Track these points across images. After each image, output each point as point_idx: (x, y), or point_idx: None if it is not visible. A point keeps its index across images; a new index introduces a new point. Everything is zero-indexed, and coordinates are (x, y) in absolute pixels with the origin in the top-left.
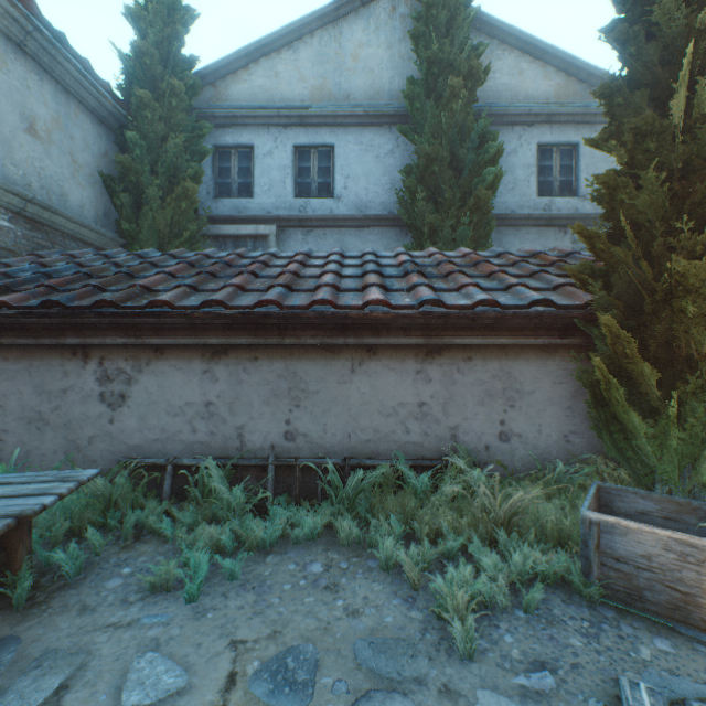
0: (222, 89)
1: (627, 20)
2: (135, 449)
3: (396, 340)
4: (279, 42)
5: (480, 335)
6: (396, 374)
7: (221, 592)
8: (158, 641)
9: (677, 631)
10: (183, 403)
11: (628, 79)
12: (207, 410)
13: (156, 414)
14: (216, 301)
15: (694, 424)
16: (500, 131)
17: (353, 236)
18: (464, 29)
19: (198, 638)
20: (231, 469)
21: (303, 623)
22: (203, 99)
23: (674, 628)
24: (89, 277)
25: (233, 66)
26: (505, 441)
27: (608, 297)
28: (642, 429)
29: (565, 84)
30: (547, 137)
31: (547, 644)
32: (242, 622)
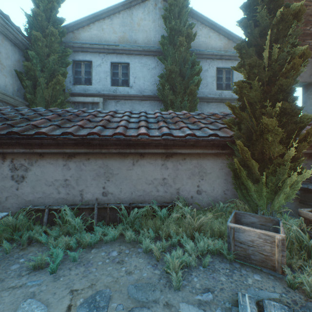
0: (77, 34)
1: (247, 18)
2: (29, 202)
3: (152, 150)
4: (104, 15)
5: (188, 149)
6: (153, 166)
7: (68, 268)
8: (34, 293)
9: (263, 271)
10: (53, 180)
11: (247, 43)
12: (65, 183)
13: (40, 185)
14: (68, 132)
15: (272, 185)
16: (201, 61)
17: (138, 104)
18: (186, 16)
19: (54, 290)
20: (77, 210)
21: (106, 279)
22: (68, 38)
23: (262, 270)
24: (7, 120)
25: (82, 24)
26: (199, 194)
27: (239, 133)
28: (252, 188)
29: (227, 43)
30: (220, 65)
31: (211, 280)
32: (77, 281)
